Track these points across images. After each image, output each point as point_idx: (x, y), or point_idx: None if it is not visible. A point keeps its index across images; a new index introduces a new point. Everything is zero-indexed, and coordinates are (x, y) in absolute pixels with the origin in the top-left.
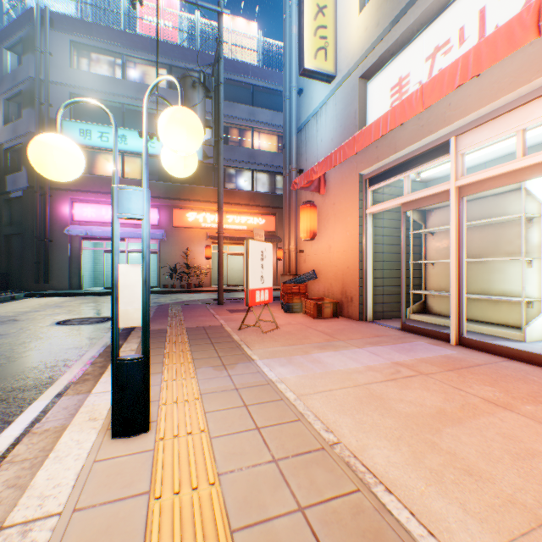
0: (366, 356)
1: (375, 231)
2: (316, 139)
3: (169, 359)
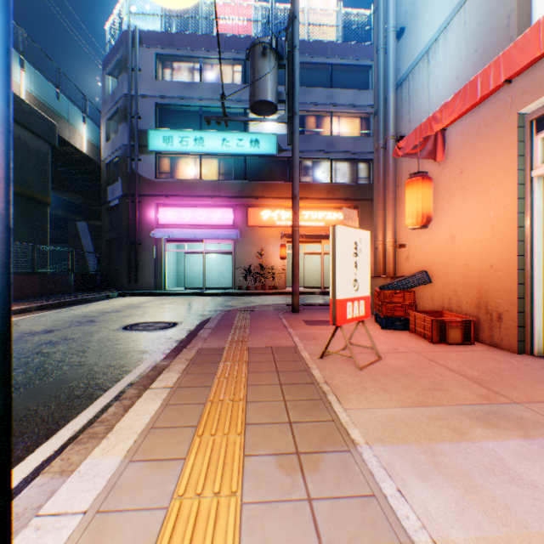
0: None
1: None
2: (426, 87)
3: (208, 418)
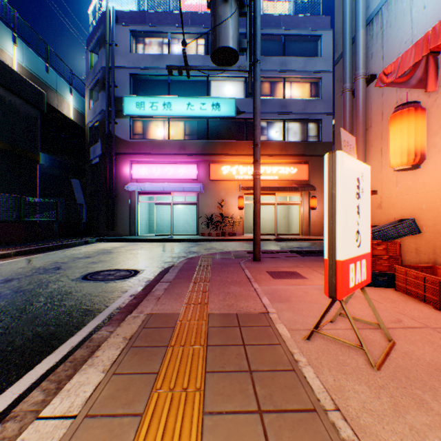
0: None
1: None
2: (408, 13)
3: None
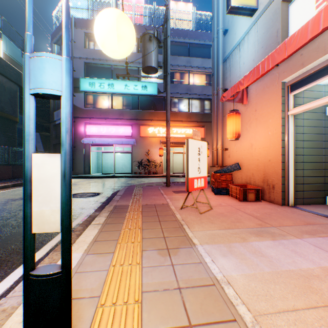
0: (312, 252)
1: (296, 130)
2: (238, 63)
3: (123, 236)
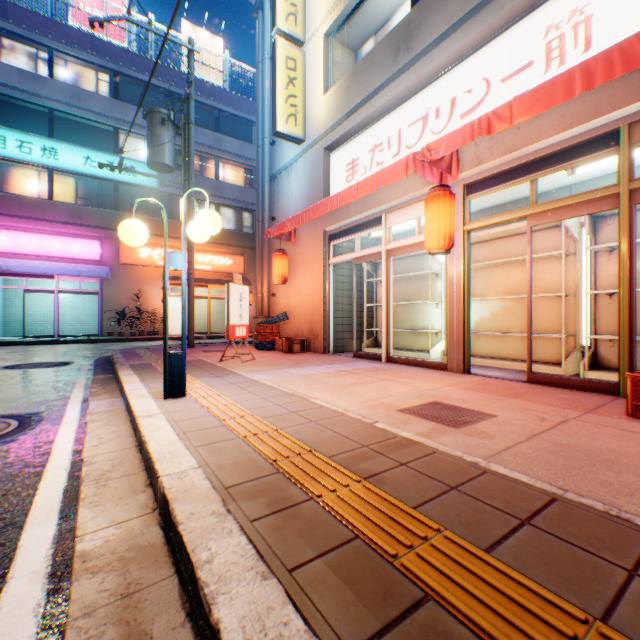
0: (322, 369)
1: (337, 279)
2: (288, 191)
3: None
